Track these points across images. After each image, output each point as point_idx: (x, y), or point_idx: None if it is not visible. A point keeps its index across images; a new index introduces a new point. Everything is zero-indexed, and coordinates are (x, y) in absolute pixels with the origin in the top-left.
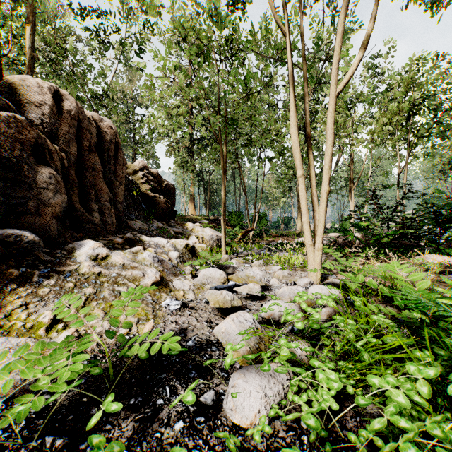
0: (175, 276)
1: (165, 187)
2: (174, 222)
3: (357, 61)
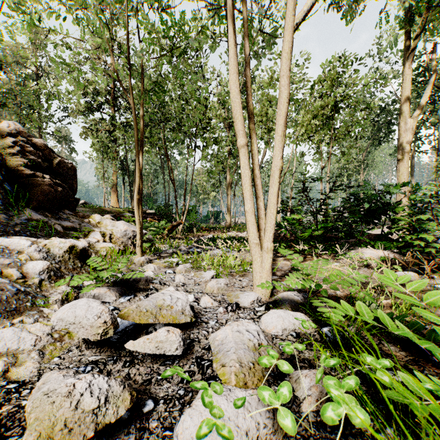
0: (13, 316)
1: (58, 165)
2: (70, 214)
3: None
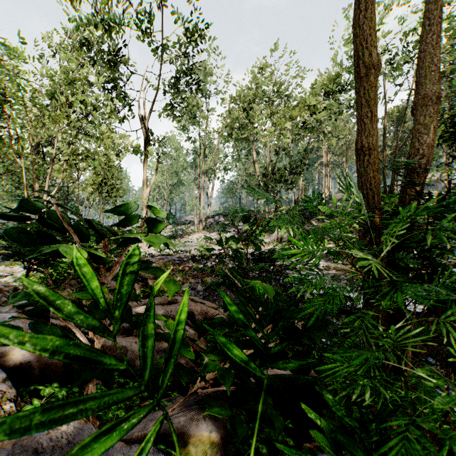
0: None
1: None
2: None
3: (55, 191)
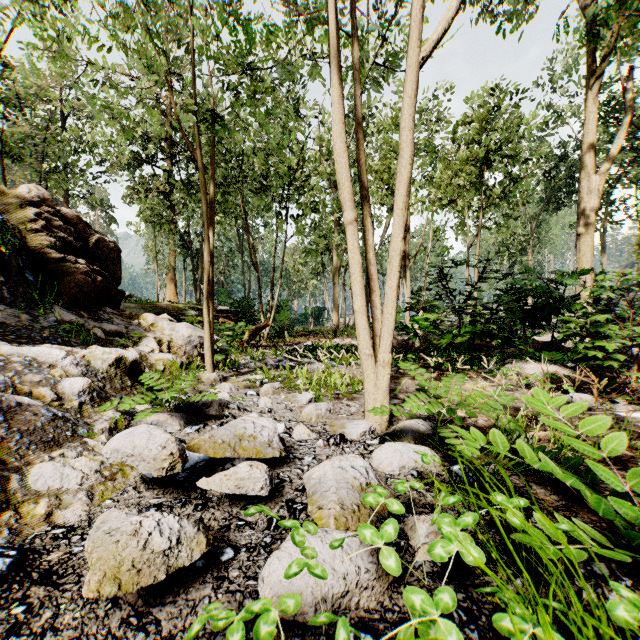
0: (51, 448)
1: (96, 245)
2: (113, 313)
3: (454, 6)
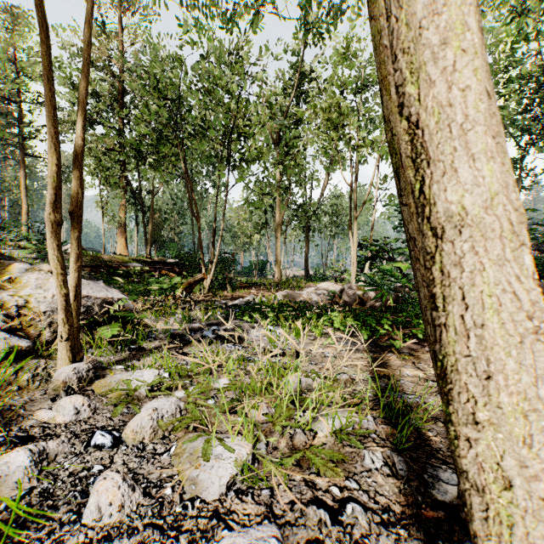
0: None
1: None
2: None
3: None
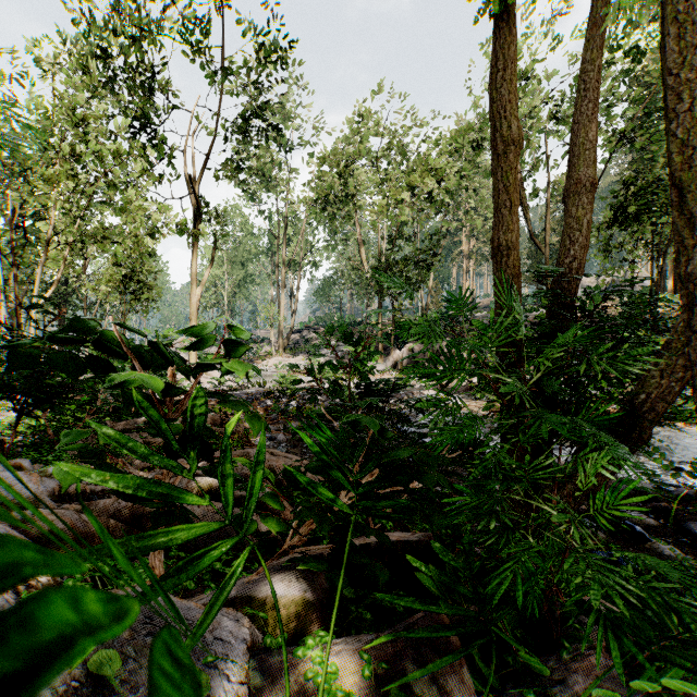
0: None
1: None
2: None
3: (52, 291)
